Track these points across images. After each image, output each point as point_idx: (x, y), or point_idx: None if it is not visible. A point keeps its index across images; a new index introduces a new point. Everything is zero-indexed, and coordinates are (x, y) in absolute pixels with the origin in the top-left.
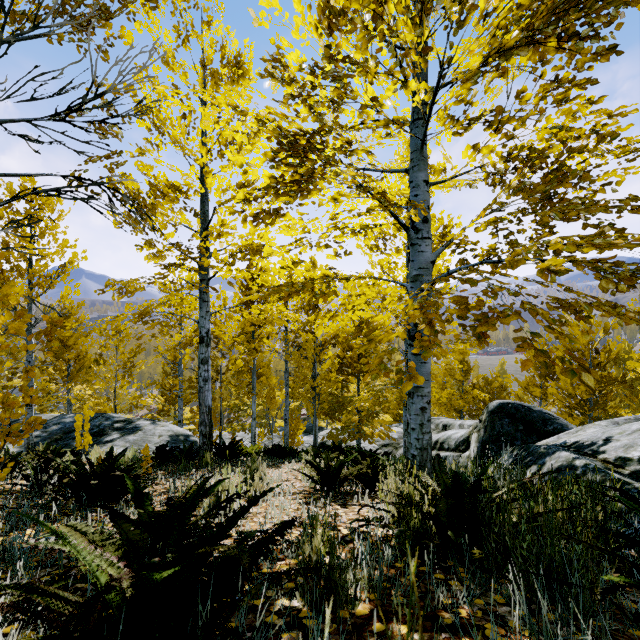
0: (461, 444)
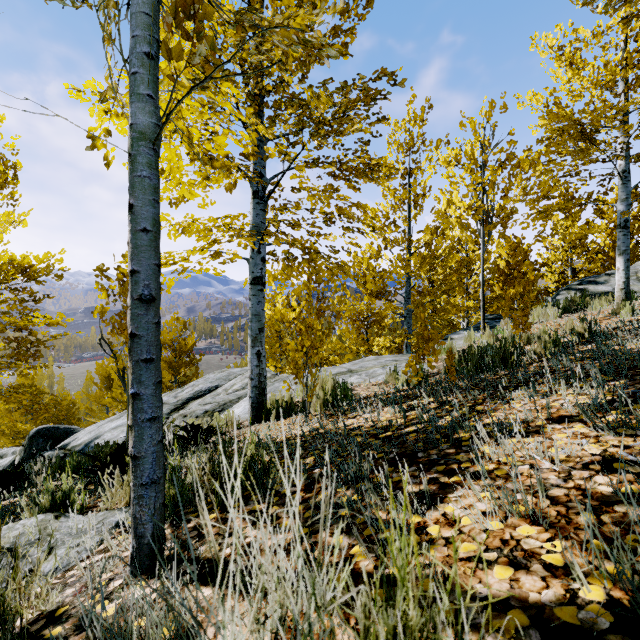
0: (9, 468)
